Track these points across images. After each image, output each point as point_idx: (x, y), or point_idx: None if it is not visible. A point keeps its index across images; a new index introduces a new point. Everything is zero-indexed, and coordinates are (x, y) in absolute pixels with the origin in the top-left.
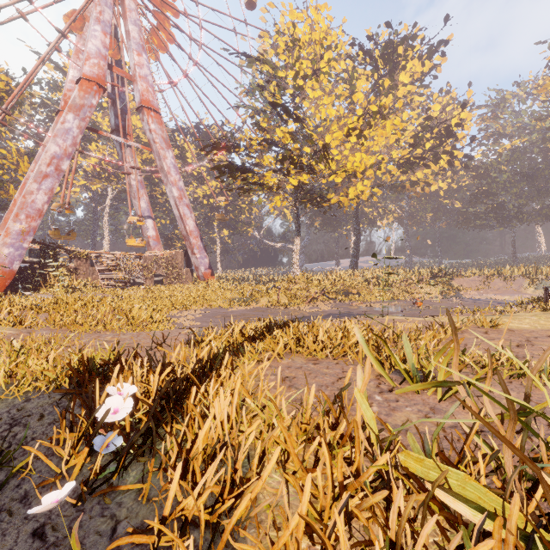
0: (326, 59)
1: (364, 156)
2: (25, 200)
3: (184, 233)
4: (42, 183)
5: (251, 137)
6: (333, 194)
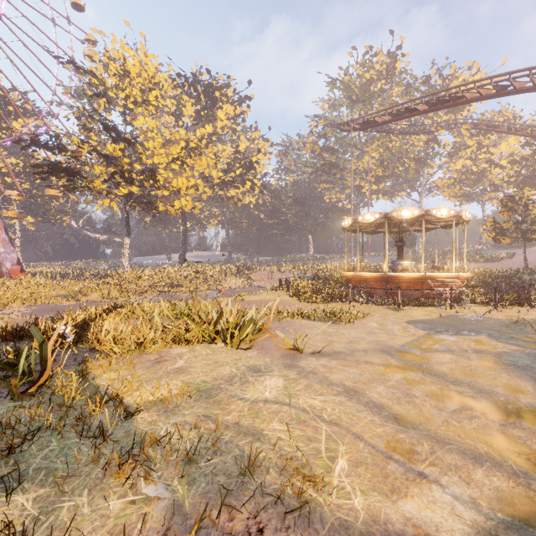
0: (155, 95)
1: (185, 182)
2: None
3: None
4: None
5: (80, 146)
6: (161, 203)
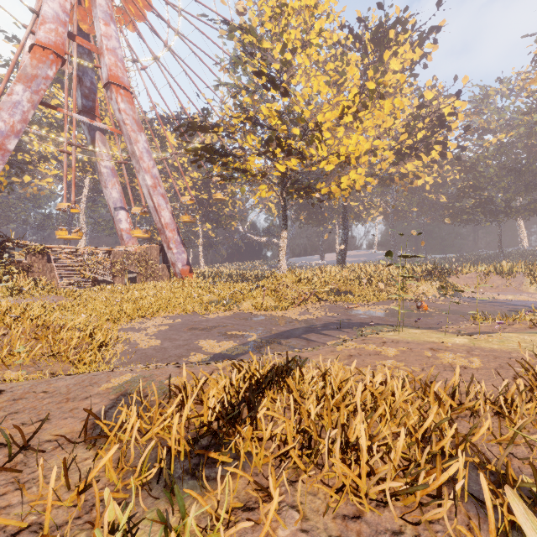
0: (318, 29)
1: (362, 138)
2: None
3: (159, 225)
4: None
5: (232, 115)
6: (324, 184)
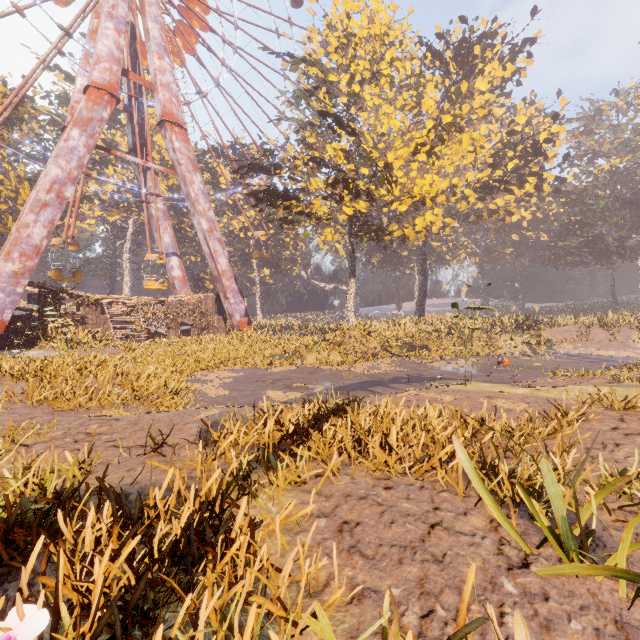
0: (389, 59)
1: (436, 178)
2: (19, 235)
3: (215, 273)
4: (40, 214)
5: (295, 156)
6: (396, 226)
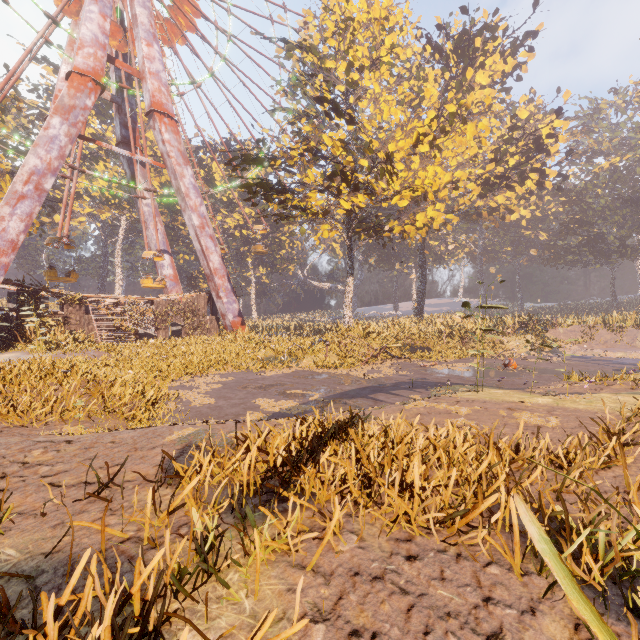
0: (389, 45)
1: (440, 170)
2: None
3: (207, 271)
4: (17, 206)
5: (290, 146)
6: (396, 222)
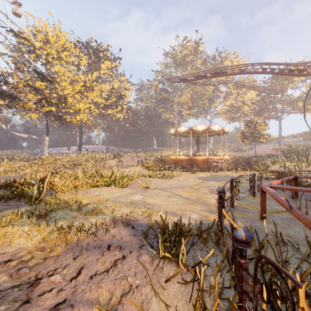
0: (65, 54)
1: (84, 106)
2: None
3: None
4: None
5: (19, 82)
6: (68, 117)
